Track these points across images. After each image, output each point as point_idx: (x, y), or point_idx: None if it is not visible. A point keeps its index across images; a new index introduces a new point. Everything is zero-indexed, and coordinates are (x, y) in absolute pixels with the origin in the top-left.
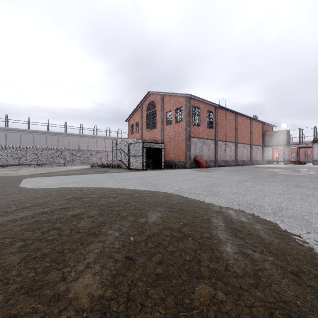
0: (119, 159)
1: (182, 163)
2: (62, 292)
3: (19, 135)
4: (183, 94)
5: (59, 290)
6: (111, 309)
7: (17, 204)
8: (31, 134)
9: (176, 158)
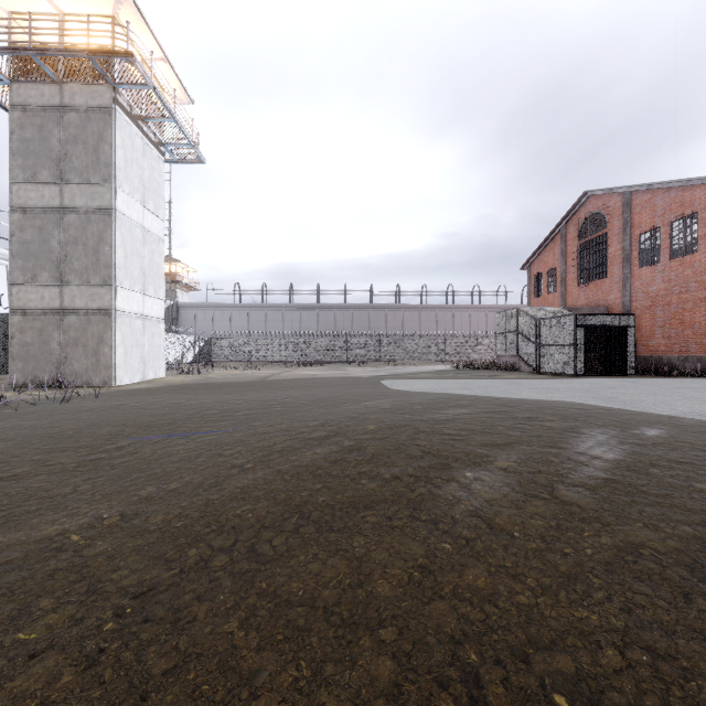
0: (512, 353)
1: (695, 362)
2: (582, 452)
3: (333, 314)
4: (699, 178)
5: (578, 451)
6: (637, 464)
7: (440, 403)
8: (348, 312)
9: (672, 350)
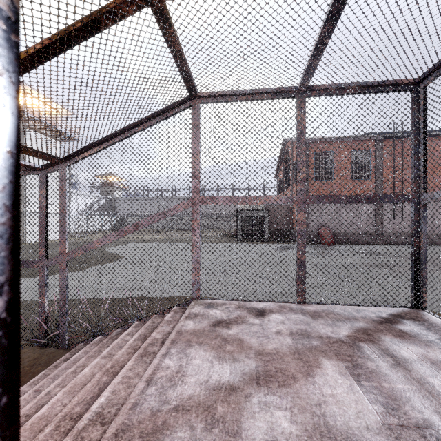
0: None
1: None
2: None
3: None
4: None
5: None
6: None
7: None
8: None
9: None
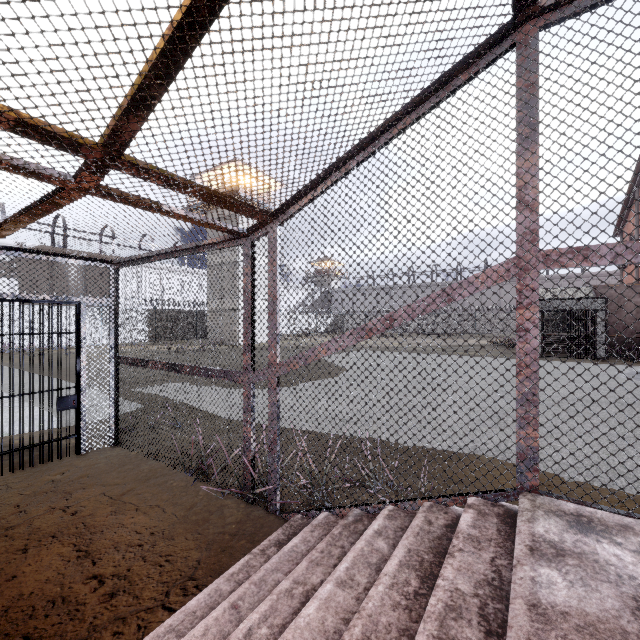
0: None
1: None
2: None
3: None
4: None
5: None
6: None
7: None
8: None
9: None
